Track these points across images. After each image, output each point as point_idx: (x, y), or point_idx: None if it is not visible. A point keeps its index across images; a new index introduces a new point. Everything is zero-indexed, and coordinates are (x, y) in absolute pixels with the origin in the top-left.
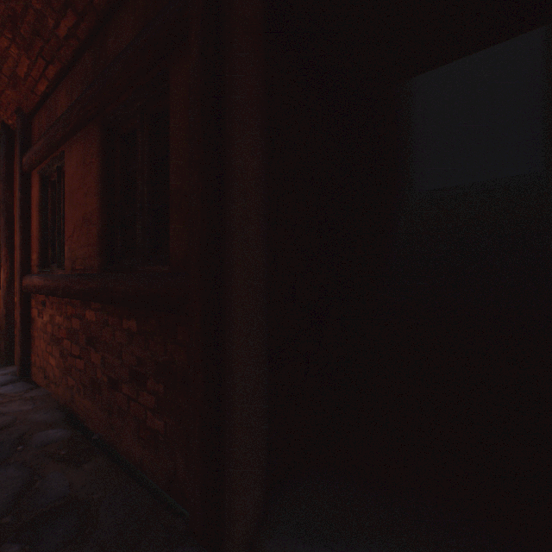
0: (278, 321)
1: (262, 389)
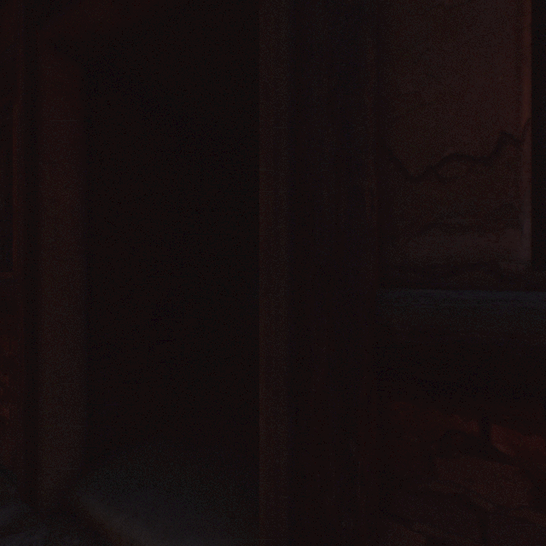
0: (111, 318)
1: (80, 372)
